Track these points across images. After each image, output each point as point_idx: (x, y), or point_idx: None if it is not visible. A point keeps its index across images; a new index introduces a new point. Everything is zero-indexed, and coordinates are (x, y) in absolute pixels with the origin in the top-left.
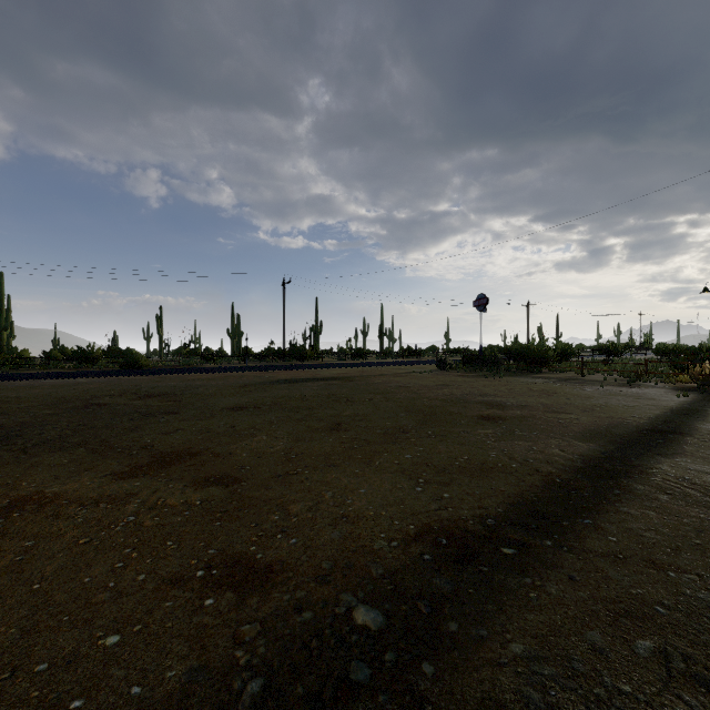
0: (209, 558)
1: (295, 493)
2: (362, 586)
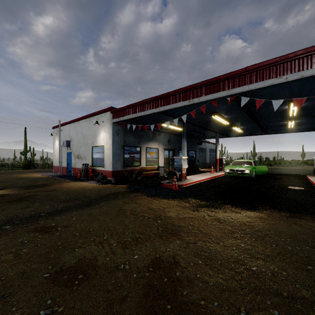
0: (58, 232)
1: (0, 269)
2: (2, 231)
